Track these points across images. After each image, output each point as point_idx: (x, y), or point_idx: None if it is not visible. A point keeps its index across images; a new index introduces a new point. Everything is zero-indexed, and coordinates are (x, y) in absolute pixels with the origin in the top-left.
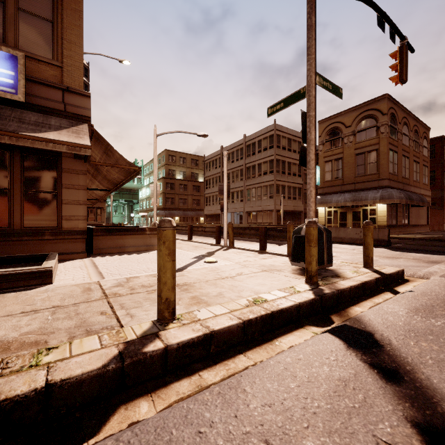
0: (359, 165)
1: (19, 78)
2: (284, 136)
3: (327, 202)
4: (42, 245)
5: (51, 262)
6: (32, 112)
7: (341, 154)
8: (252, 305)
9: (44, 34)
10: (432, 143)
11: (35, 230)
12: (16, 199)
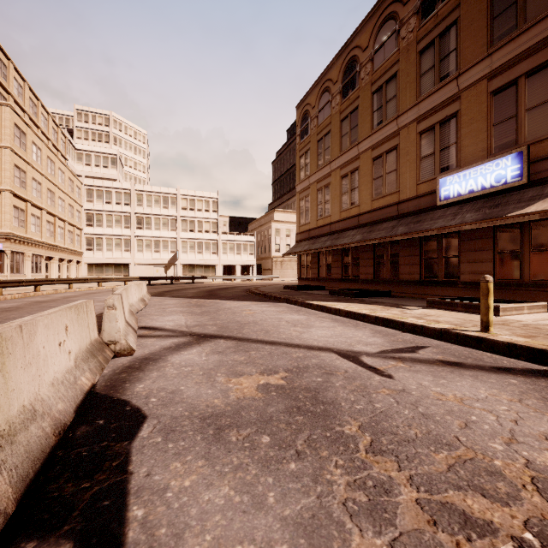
0: None
1: (523, 167)
2: None
3: None
4: (544, 295)
5: (509, 304)
6: (533, 188)
7: None
8: (547, 346)
9: (546, 115)
10: None
11: (540, 283)
12: (525, 258)
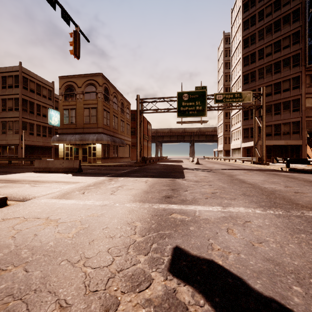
0: (86, 116)
1: None
2: (33, 81)
3: (63, 140)
4: None
5: None
6: None
7: (75, 106)
8: None
9: None
10: (134, 113)
11: None
12: None
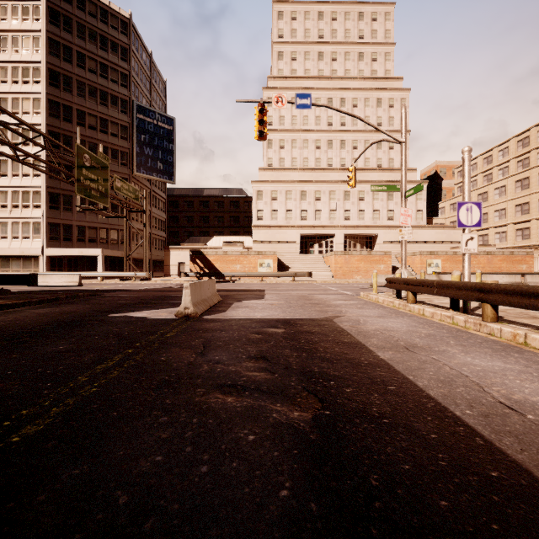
0: None
1: None
2: None
3: None
4: None
5: None
6: None
7: None
8: None
9: None
10: None
11: None
12: None
